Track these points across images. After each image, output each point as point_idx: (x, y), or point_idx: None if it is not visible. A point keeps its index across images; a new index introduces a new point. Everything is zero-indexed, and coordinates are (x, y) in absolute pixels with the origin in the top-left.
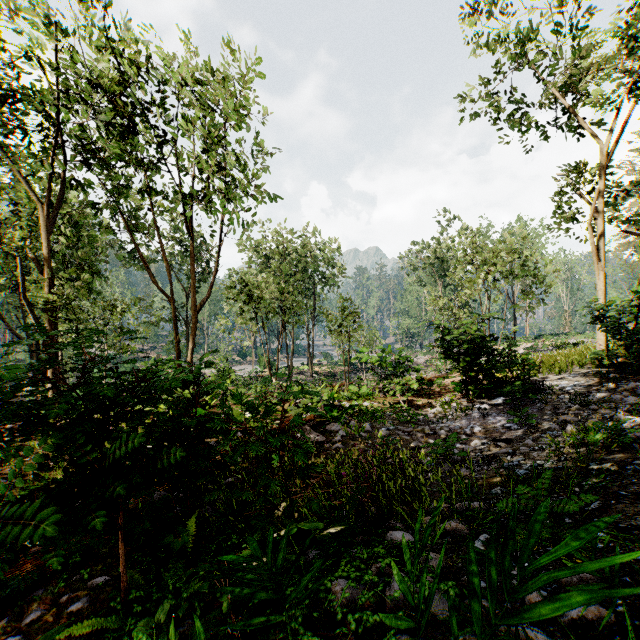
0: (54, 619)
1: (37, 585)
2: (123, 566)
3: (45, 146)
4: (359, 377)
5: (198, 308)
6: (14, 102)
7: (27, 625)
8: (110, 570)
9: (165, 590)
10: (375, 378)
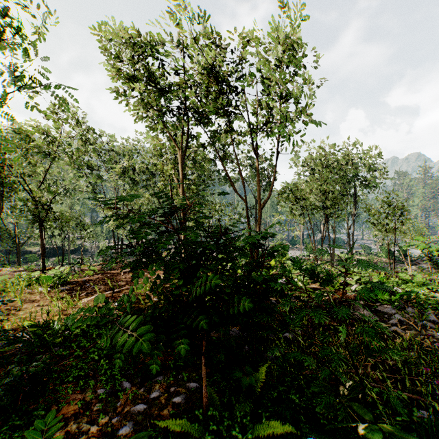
0: (164, 403)
1: (160, 372)
2: (204, 385)
3: (181, 117)
4: (402, 268)
5: (262, 206)
6: (166, 93)
7: (151, 399)
8: (200, 379)
9: (234, 419)
10: (422, 271)
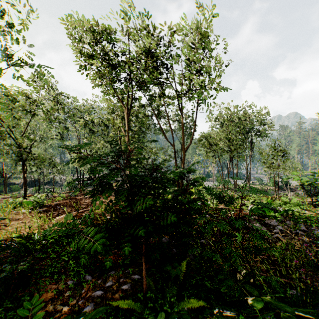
0: (116, 290)
1: (113, 268)
2: (144, 276)
3: (127, 85)
4: (284, 194)
5: (186, 149)
6: (116, 67)
7: (106, 287)
8: (141, 273)
9: (165, 299)
10: (297, 195)
